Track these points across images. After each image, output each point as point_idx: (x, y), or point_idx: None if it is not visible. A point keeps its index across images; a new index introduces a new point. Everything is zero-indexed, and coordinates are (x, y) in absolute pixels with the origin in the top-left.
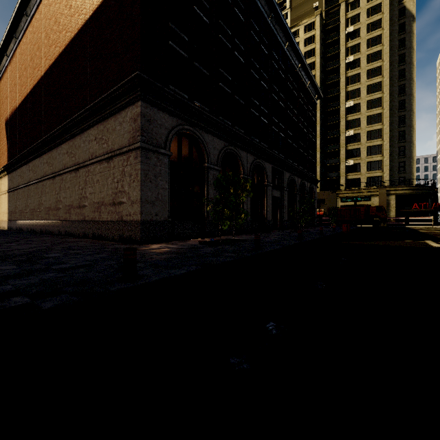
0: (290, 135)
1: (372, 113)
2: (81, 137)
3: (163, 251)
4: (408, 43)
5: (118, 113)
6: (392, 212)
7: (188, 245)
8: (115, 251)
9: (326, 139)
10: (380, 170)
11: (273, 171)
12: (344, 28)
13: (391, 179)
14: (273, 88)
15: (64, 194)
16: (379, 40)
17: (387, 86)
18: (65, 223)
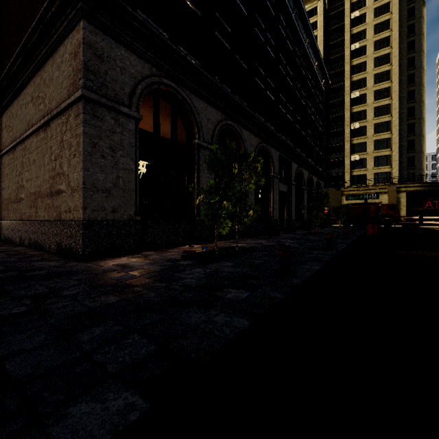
0: (298, 120)
1: (379, 104)
2: (18, 101)
3: (100, 283)
4: (418, 29)
5: (56, 50)
6: (403, 211)
7: (161, 262)
8: (5, 281)
9: (329, 133)
10: (388, 165)
11: (279, 160)
12: (349, 13)
13: (399, 176)
14: (280, 59)
15: (3, 183)
16: (387, 25)
17: (396, 75)
18: (3, 223)
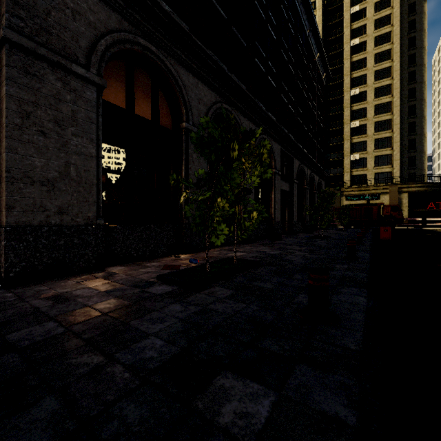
0: (300, 113)
1: (380, 102)
2: None
3: None
4: (419, 25)
5: None
6: (405, 212)
7: (123, 289)
8: None
9: (328, 131)
10: (389, 165)
11: (281, 156)
12: (349, 8)
13: (400, 176)
14: (282, 42)
15: None
16: (388, 20)
17: (397, 72)
18: None
